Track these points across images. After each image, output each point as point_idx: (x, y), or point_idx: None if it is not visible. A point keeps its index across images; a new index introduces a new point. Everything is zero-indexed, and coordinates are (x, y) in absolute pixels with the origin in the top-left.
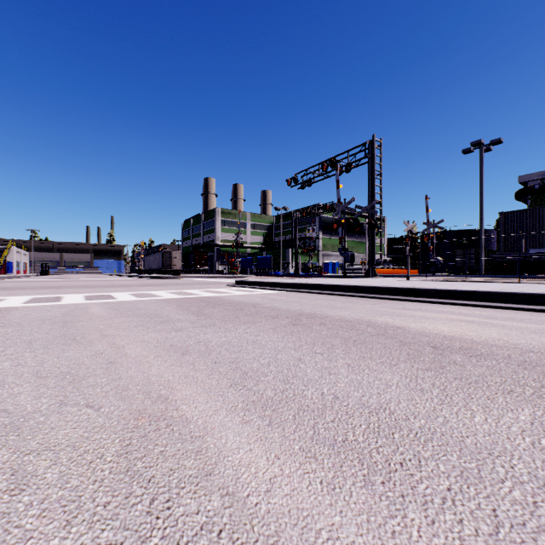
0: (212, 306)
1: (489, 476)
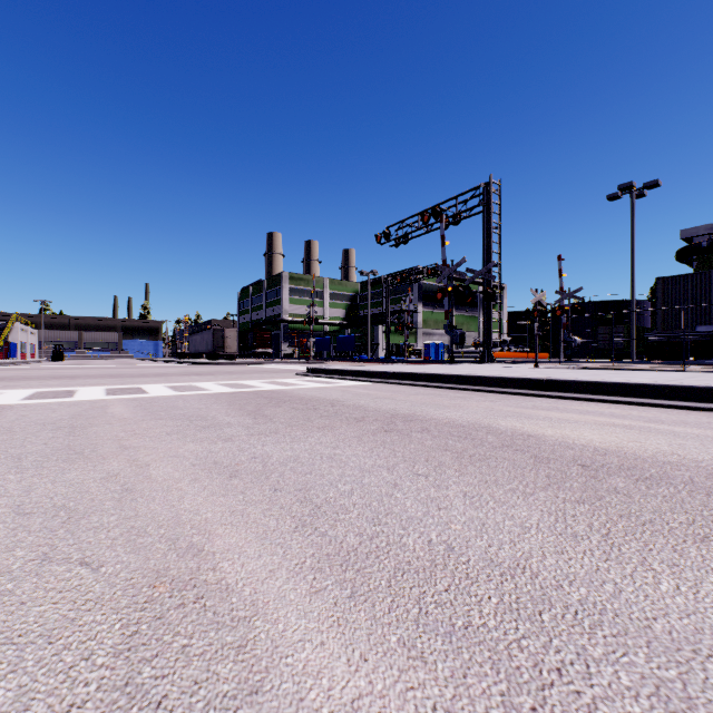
0: (275, 403)
1: (702, 696)
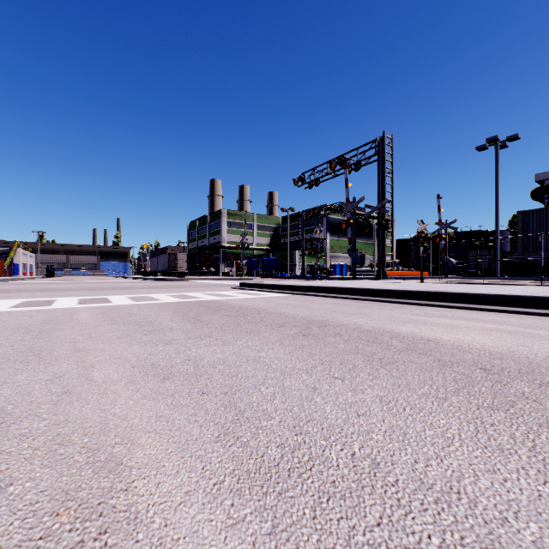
0: (212, 311)
1: None
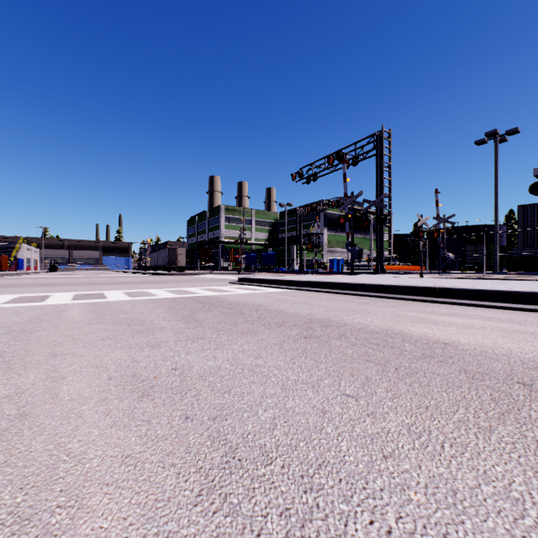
0: (208, 308)
1: None
